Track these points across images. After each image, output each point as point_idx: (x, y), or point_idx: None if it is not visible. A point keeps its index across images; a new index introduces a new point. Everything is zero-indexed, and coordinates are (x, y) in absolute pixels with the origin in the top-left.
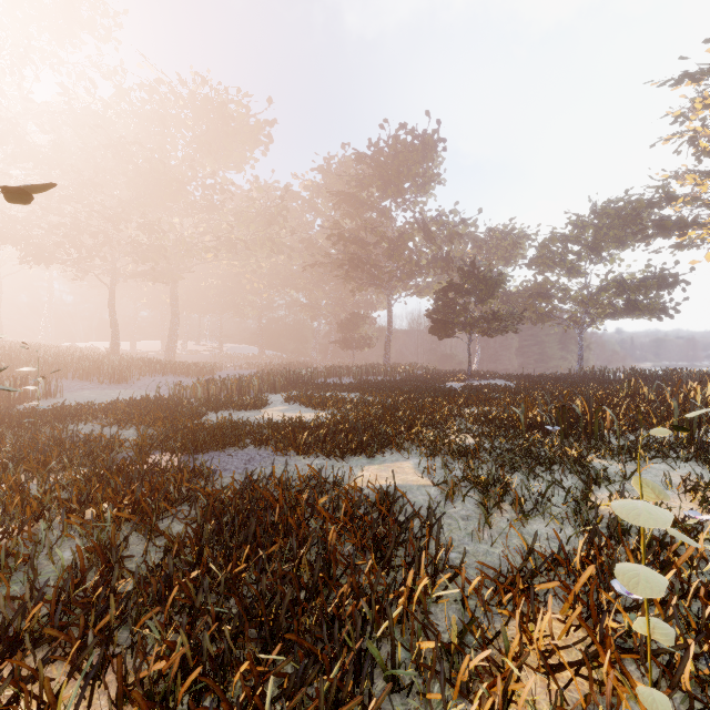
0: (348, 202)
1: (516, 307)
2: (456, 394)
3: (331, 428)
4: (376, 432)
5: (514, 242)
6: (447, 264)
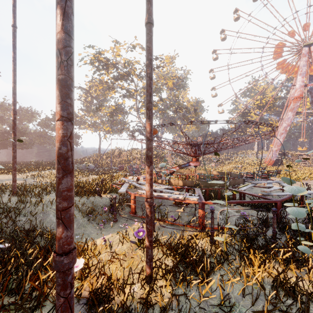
0: None
1: (33, 139)
2: None
3: None
4: None
5: (32, 115)
6: (2, 121)
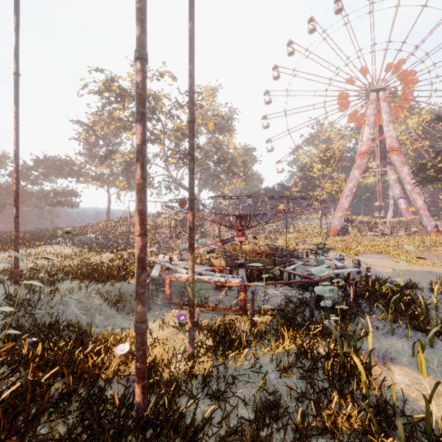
0: None
1: (1, 196)
2: None
3: None
4: None
5: None
6: None
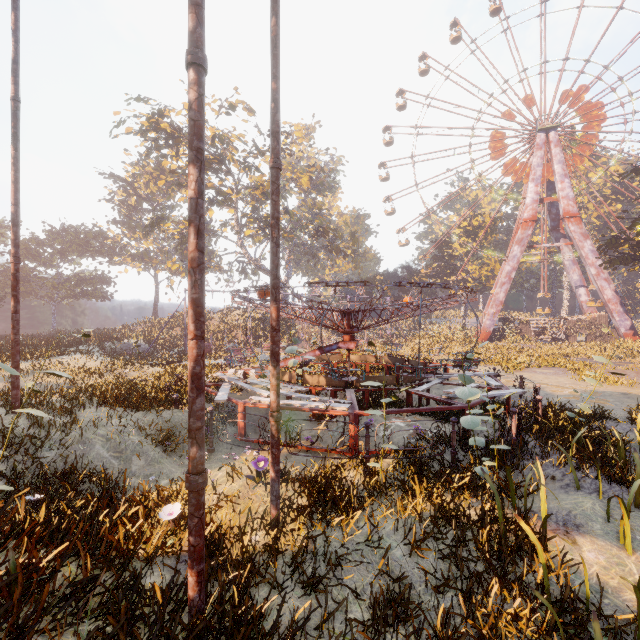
0: None
1: None
2: None
3: None
4: None
5: None
6: None
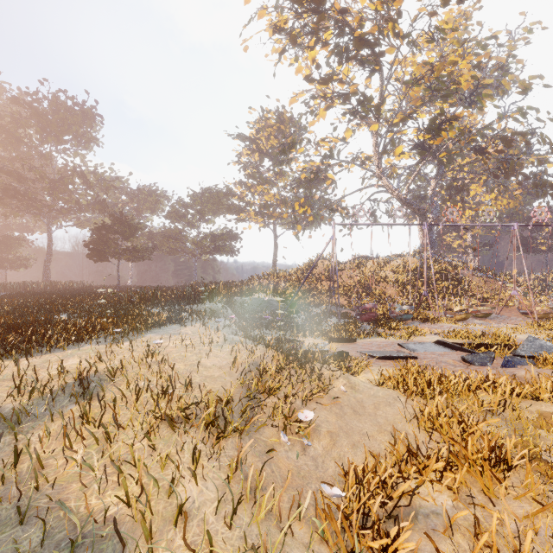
0: (1, 133)
1: (157, 243)
2: (99, 294)
3: (11, 308)
4: (43, 308)
5: (157, 199)
6: (104, 208)
